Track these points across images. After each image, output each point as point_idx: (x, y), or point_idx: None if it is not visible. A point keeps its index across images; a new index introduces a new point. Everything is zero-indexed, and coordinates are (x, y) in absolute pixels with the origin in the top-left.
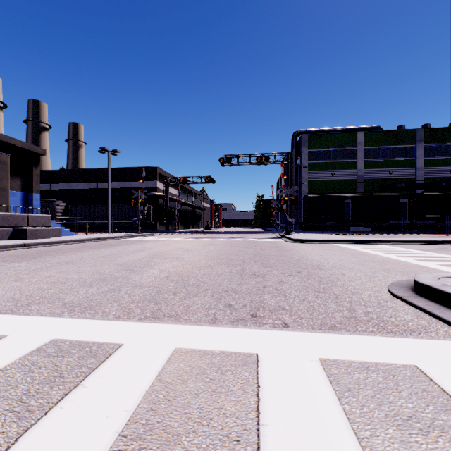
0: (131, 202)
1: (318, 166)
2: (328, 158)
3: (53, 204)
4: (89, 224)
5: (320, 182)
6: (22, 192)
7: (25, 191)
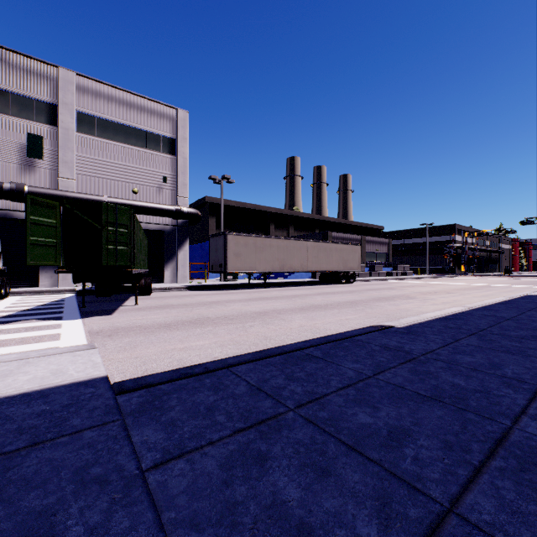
0: (443, 255)
1: None
2: None
3: None
4: None
5: None
6: None
7: None
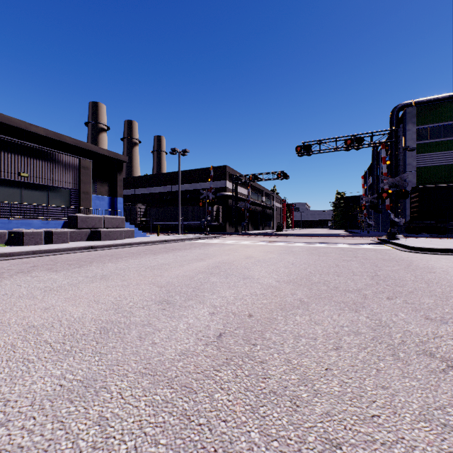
0: (199, 202)
1: (432, 147)
2: (449, 134)
3: (135, 207)
4: (164, 225)
5: (436, 168)
6: (109, 197)
7: (111, 195)
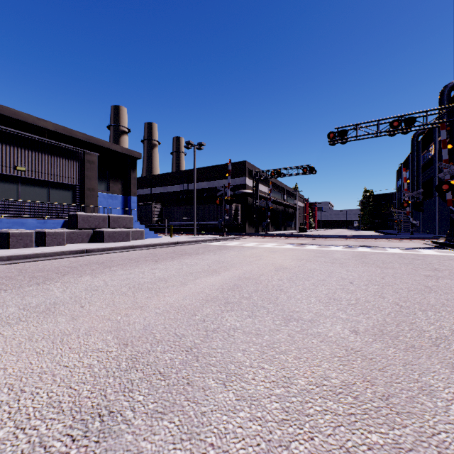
0: (216, 200)
1: None
2: None
3: (150, 207)
4: (180, 225)
5: None
6: (123, 195)
7: (125, 194)
